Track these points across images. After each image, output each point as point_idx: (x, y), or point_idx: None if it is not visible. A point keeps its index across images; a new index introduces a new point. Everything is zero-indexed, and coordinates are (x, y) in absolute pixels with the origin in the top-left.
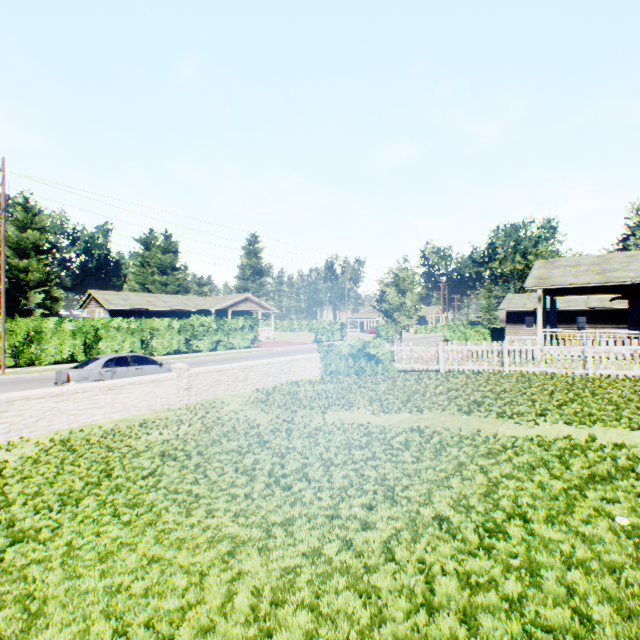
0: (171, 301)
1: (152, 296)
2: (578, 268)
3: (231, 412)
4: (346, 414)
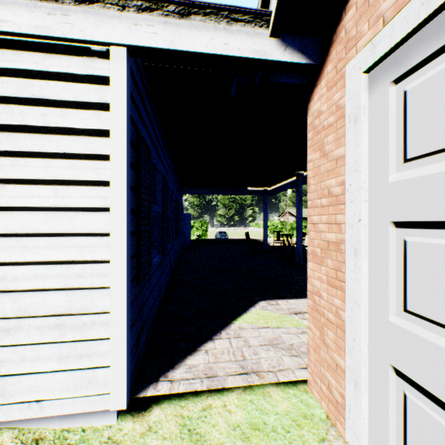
0: None
1: None
2: None
3: None
4: None
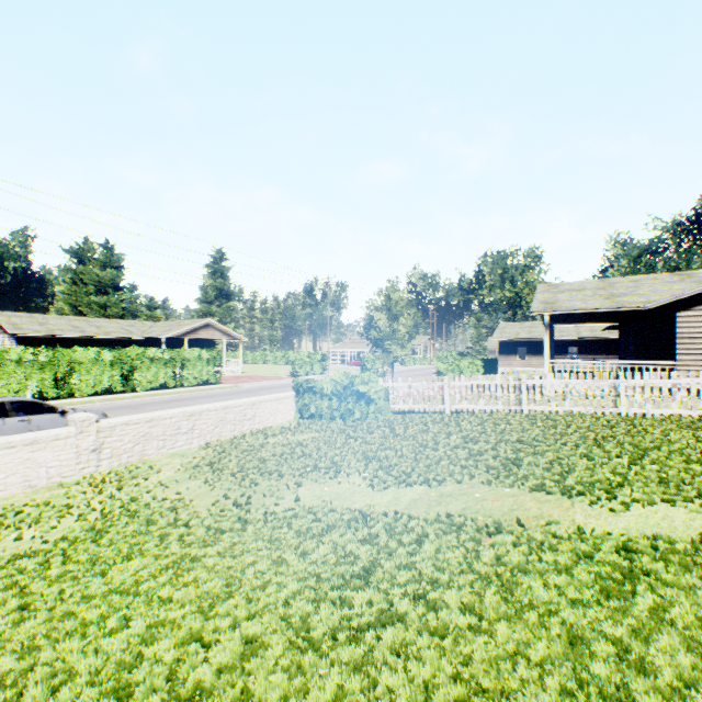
0: (108, 326)
1: (81, 320)
2: (584, 292)
3: (159, 485)
4: (331, 487)
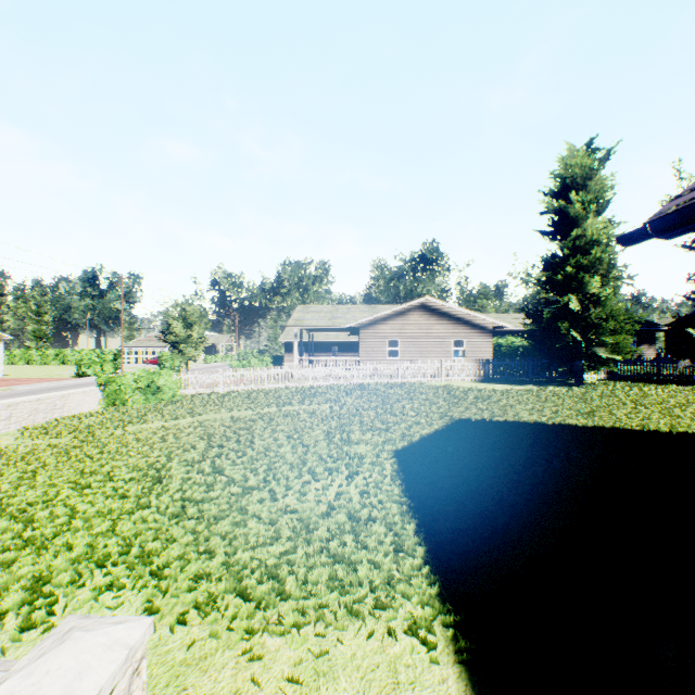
0: None
1: None
2: (321, 314)
3: (10, 446)
4: (144, 426)
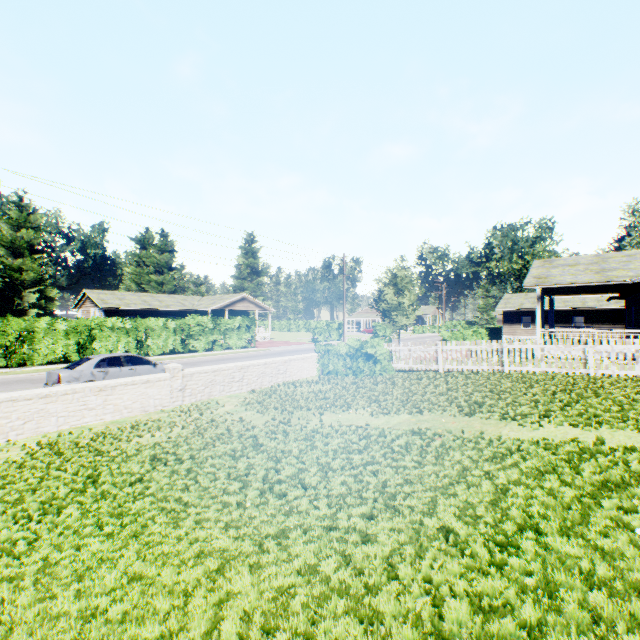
0: (167, 301)
1: (148, 296)
2: (577, 267)
3: (226, 413)
4: (344, 415)
